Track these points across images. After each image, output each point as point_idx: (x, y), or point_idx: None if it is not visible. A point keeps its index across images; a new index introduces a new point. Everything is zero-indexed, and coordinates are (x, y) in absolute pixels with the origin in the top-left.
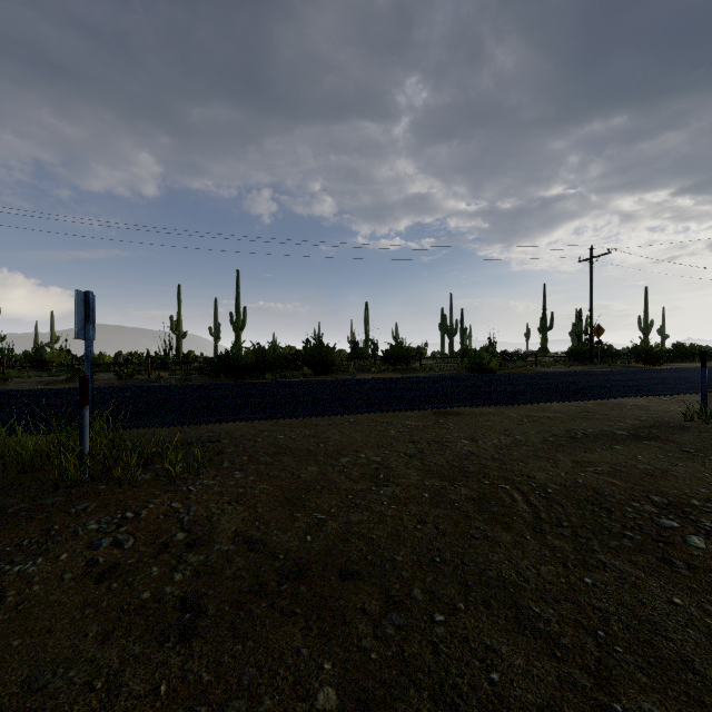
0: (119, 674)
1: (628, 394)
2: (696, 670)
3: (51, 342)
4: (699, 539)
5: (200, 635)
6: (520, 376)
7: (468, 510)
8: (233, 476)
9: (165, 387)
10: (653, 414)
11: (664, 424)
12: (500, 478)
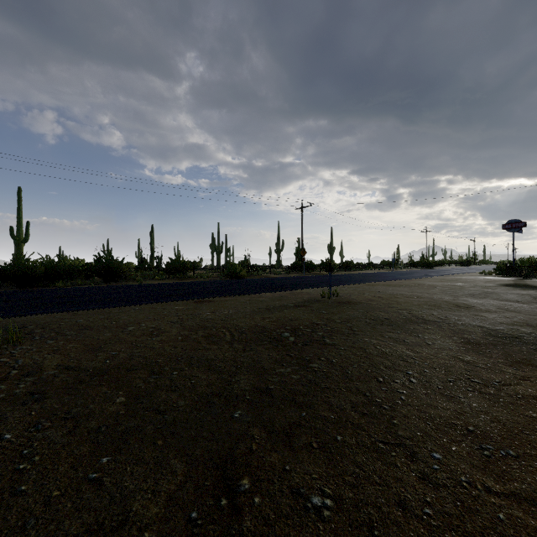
0: (3, 415)
1: (306, 287)
2: (265, 368)
3: None
4: (293, 337)
5: (48, 398)
6: (257, 280)
7: (201, 341)
8: (46, 343)
9: None
10: (311, 296)
11: (312, 300)
12: (222, 327)
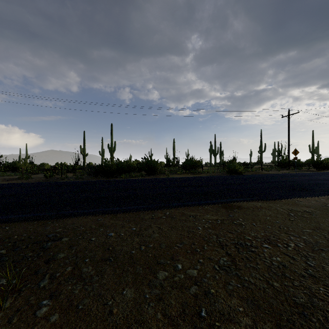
0: None
1: None
2: None
3: (26, 158)
4: None
5: None
6: (258, 176)
7: None
8: (34, 314)
9: (64, 183)
10: None
11: None
12: None
